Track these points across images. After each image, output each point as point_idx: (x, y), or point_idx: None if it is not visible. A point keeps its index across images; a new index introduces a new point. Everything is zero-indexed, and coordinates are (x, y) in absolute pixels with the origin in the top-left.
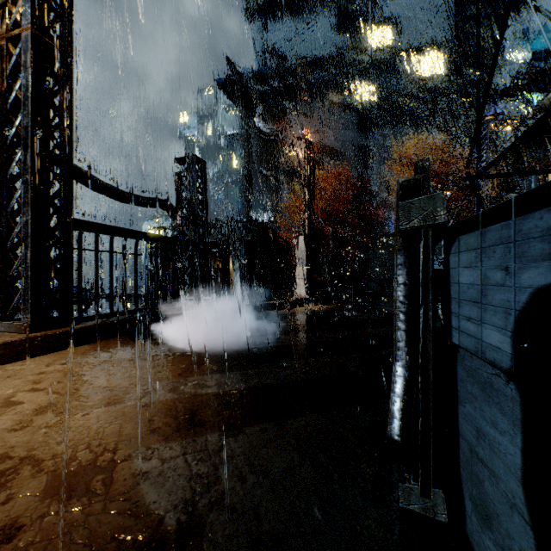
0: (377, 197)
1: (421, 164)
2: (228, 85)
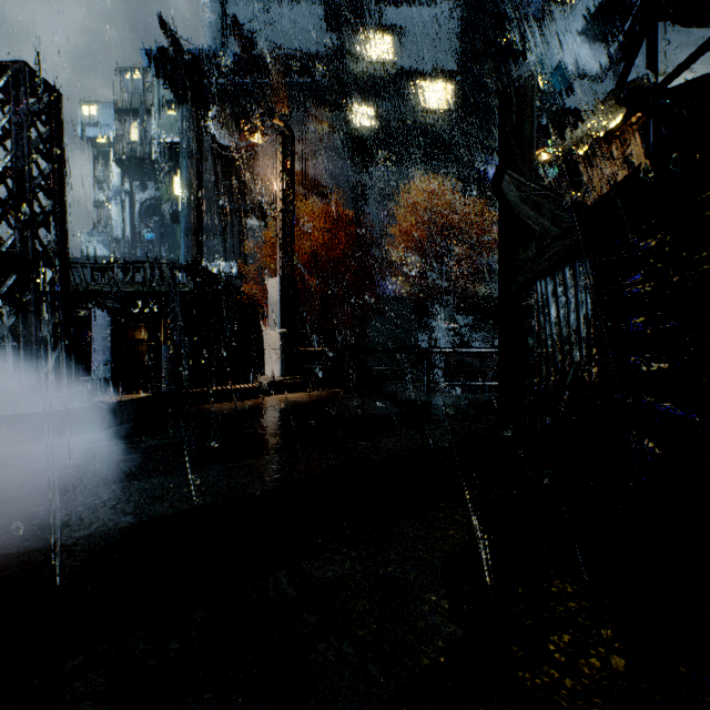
0: (375, 252)
1: (518, 84)
2: (163, 63)
